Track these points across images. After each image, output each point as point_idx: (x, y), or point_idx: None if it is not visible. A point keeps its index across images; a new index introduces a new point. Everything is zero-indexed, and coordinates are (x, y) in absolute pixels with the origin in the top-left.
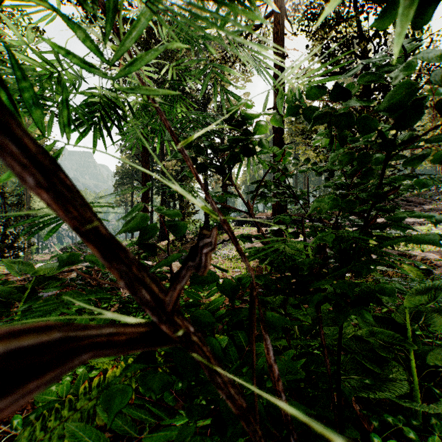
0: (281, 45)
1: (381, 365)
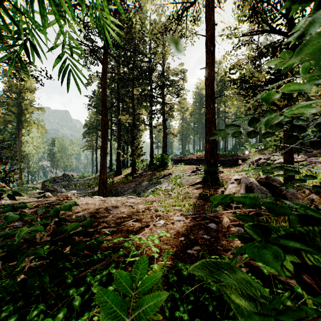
0: (212, 15)
1: None
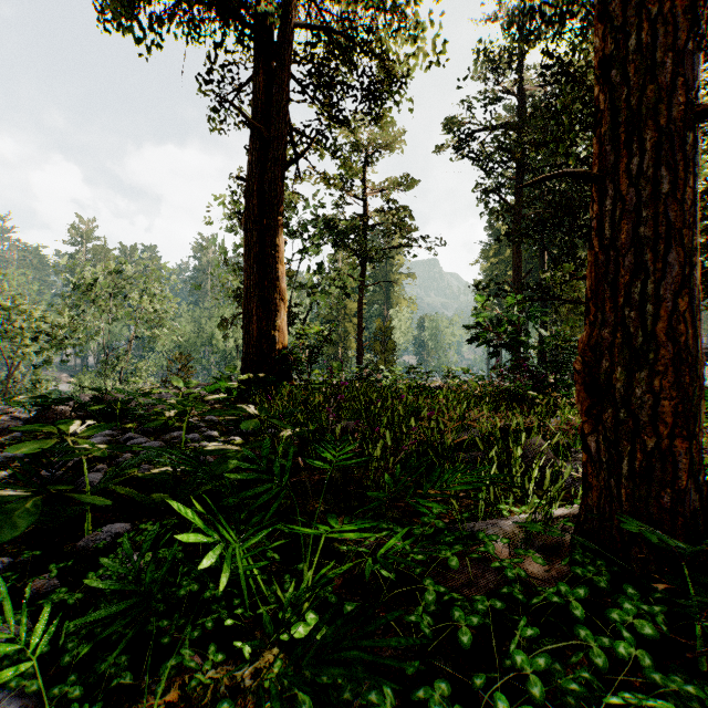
0: None
1: None
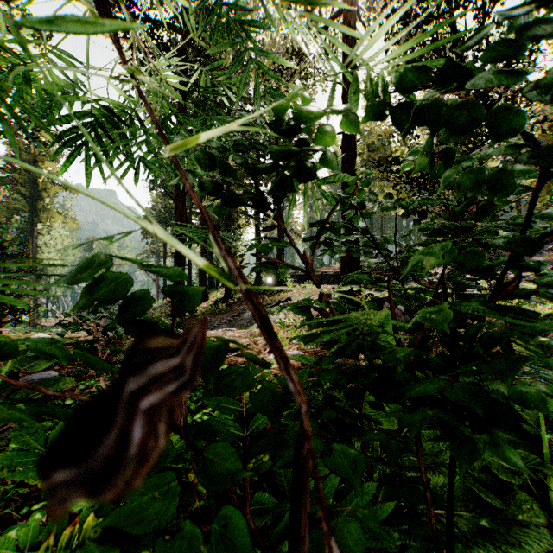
0: None
1: (503, 495)
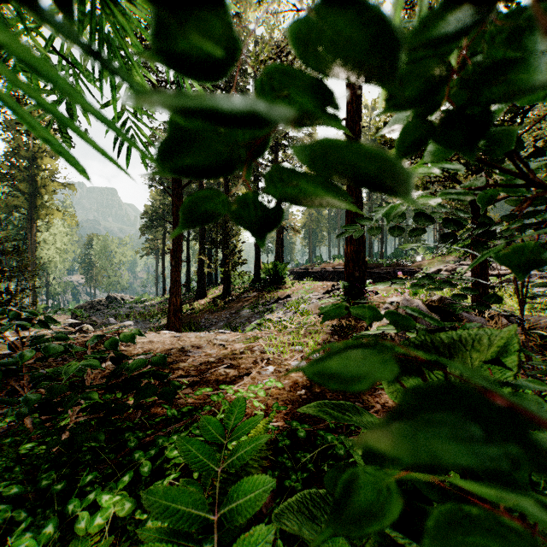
0: None
1: None
